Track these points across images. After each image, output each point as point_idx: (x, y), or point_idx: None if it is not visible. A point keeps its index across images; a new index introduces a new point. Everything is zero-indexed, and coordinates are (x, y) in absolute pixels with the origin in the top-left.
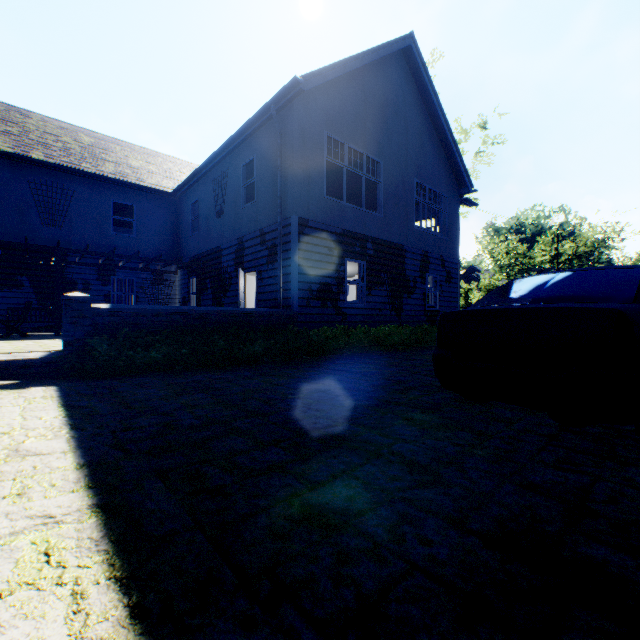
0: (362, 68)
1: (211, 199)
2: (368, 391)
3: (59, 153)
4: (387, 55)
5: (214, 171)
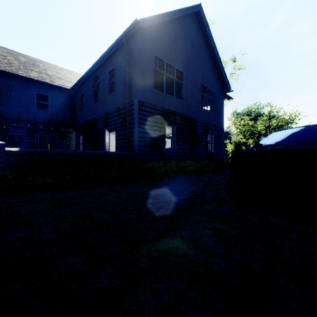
0: (174, 20)
1: (91, 92)
2: (180, 203)
3: (5, 65)
4: (187, 15)
5: (92, 76)
